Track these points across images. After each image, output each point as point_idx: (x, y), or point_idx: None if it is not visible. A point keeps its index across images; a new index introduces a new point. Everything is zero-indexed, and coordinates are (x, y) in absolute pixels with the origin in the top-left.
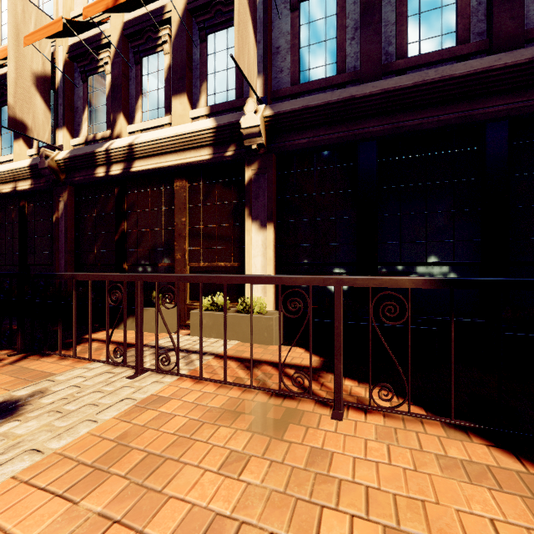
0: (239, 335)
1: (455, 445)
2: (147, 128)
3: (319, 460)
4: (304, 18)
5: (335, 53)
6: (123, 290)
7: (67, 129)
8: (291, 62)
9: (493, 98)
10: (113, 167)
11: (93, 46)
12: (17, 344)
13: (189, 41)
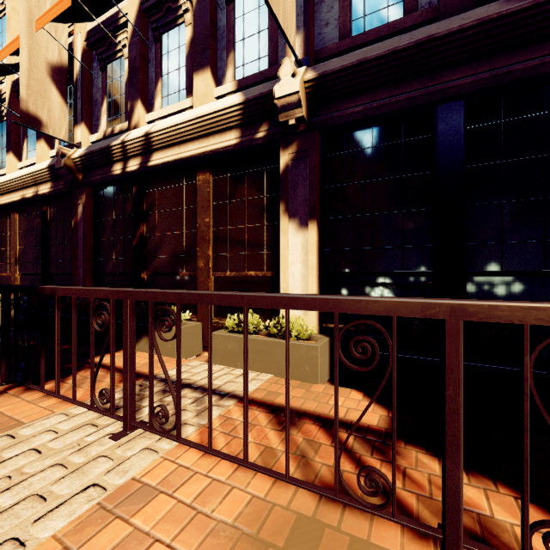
0: (272, 367)
1: None
2: (166, 114)
3: None
4: None
5: None
6: (109, 311)
7: (85, 125)
8: (340, 10)
9: None
10: (130, 162)
11: (111, 28)
12: (1, 372)
13: (214, 4)
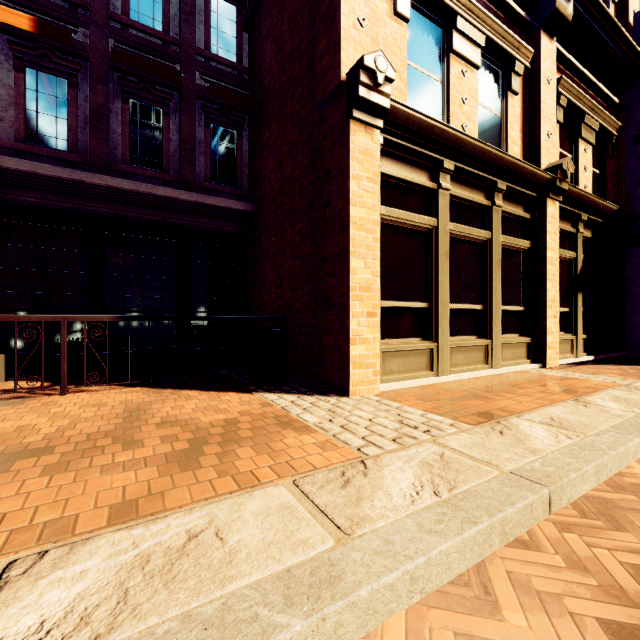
0: None
1: (128, 390)
2: None
3: (50, 405)
4: (31, 84)
5: (67, 133)
6: None
7: None
8: (15, 118)
9: (180, 215)
10: None
11: None
12: None
13: None
